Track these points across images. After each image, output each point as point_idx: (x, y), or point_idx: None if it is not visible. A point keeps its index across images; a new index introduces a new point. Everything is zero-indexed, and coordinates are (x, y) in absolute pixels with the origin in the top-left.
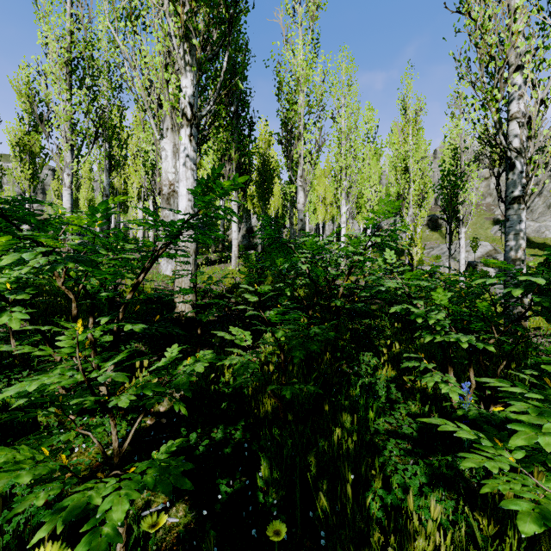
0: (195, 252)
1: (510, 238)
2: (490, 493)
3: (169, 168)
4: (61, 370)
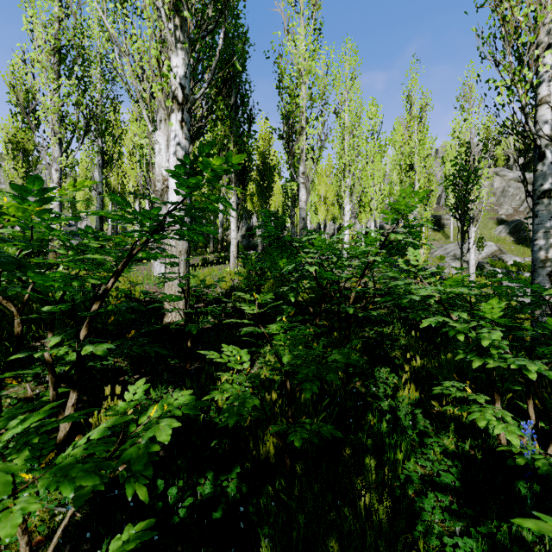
0: (187, 252)
1: (540, 237)
2: None
3: (162, 162)
4: None
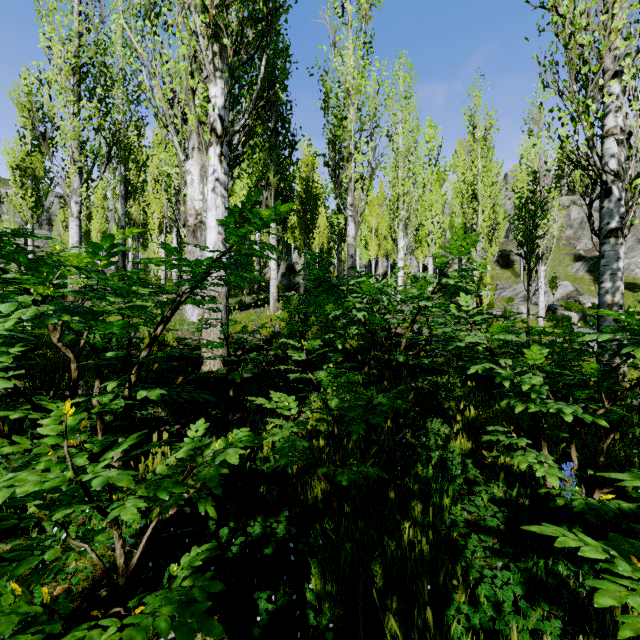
0: (227, 296)
1: (606, 279)
2: (603, 608)
3: (195, 194)
4: (46, 464)
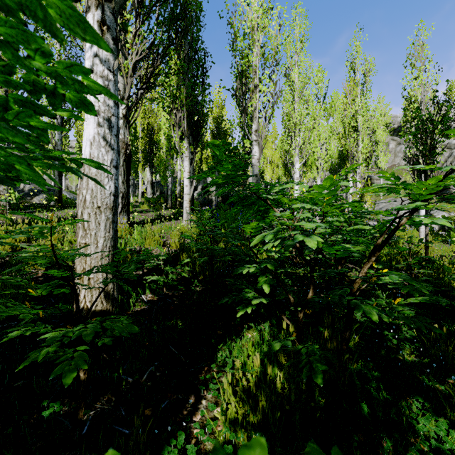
0: (111, 208)
1: None
2: None
3: None
4: None
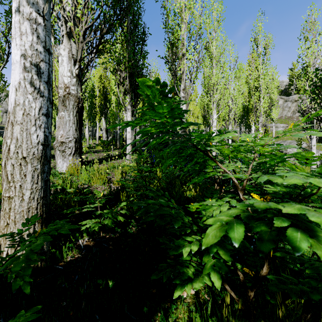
0: (40, 158)
1: None
2: None
3: (64, 72)
4: None
